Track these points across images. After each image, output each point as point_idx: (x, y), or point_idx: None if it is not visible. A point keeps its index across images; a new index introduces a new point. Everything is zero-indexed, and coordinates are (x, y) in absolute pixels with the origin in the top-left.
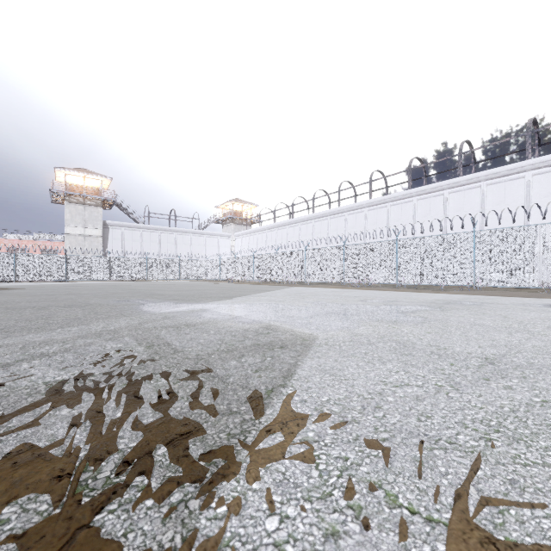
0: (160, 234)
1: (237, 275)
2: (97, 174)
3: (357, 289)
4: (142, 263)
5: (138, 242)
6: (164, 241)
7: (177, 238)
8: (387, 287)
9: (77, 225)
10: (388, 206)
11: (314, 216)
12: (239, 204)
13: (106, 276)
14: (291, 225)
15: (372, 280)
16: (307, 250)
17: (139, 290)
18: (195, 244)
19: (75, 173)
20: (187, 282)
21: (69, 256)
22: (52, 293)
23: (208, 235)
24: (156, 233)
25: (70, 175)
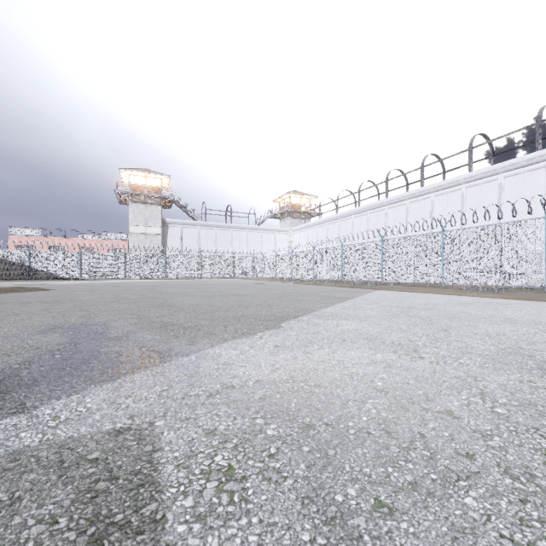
0: (216, 231)
1: (294, 273)
2: (157, 173)
3: (497, 298)
4: (196, 261)
5: (195, 239)
6: (220, 238)
7: (233, 234)
8: (530, 293)
9: (139, 224)
10: (500, 178)
11: (387, 201)
12: (297, 196)
13: (162, 274)
14: (357, 215)
15: (494, 280)
16: (385, 240)
17: (161, 294)
18: (250, 240)
19: (137, 173)
20: (238, 281)
21: (128, 254)
22: (45, 298)
23: (265, 230)
24: (212, 230)
25: (133, 175)
